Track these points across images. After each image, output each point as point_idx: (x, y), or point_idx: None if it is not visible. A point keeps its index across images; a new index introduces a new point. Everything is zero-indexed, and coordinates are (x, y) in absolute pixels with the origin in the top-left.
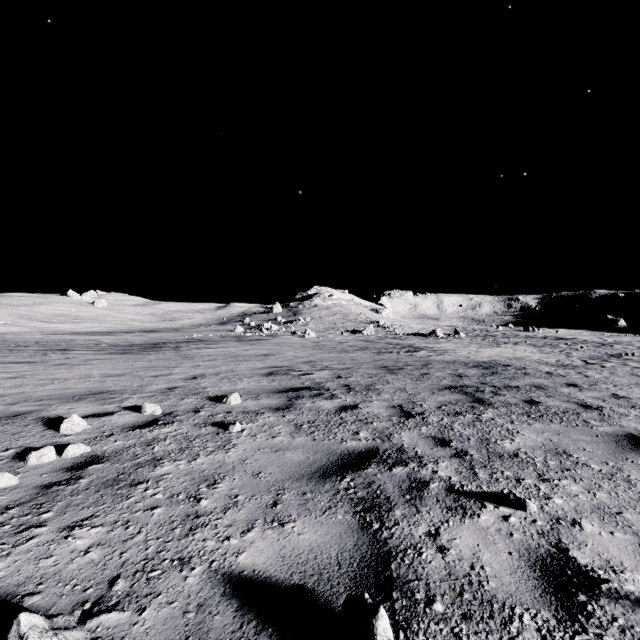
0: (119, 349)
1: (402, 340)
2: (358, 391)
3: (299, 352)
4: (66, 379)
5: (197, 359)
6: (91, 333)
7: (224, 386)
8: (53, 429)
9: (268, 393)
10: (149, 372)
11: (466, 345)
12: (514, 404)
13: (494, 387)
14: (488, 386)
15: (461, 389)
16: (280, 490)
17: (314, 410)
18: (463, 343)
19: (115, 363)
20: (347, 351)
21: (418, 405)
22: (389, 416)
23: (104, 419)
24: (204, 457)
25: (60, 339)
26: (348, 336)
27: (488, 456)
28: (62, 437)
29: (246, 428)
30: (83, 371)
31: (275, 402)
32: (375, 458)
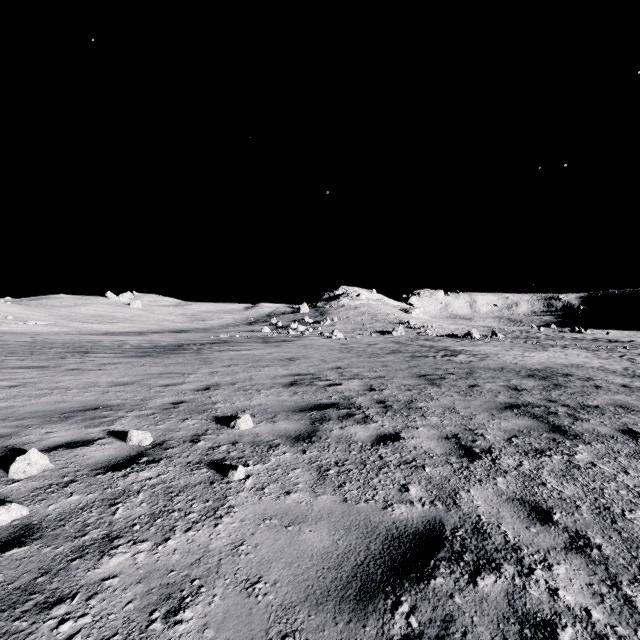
0: (140, 351)
1: (435, 342)
2: (397, 411)
3: (326, 356)
4: (68, 388)
5: (216, 364)
6: (124, 333)
7: (237, 401)
8: (5, 468)
9: (287, 412)
10: (160, 380)
11: (508, 348)
12: (610, 436)
13: (567, 407)
14: (559, 405)
15: (526, 409)
16: (287, 636)
17: (343, 442)
18: (504, 346)
19: (129, 368)
20: (377, 355)
21: (479, 435)
22: (445, 455)
23: (77, 452)
24: (180, 535)
25: (88, 340)
26: (377, 337)
27: (629, 551)
28: (6, 484)
29: (252, 473)
30: (91, 378)
31: (294, 427)
32: (442, 548)
